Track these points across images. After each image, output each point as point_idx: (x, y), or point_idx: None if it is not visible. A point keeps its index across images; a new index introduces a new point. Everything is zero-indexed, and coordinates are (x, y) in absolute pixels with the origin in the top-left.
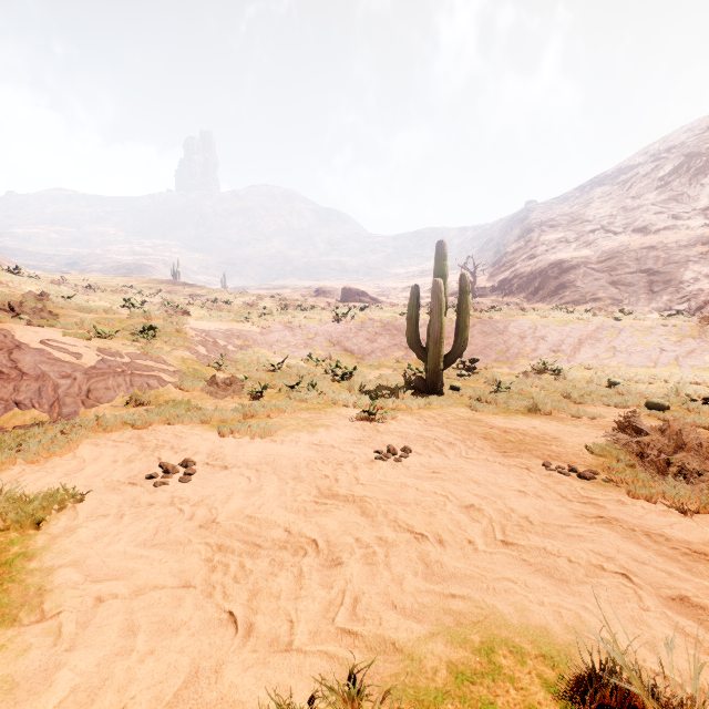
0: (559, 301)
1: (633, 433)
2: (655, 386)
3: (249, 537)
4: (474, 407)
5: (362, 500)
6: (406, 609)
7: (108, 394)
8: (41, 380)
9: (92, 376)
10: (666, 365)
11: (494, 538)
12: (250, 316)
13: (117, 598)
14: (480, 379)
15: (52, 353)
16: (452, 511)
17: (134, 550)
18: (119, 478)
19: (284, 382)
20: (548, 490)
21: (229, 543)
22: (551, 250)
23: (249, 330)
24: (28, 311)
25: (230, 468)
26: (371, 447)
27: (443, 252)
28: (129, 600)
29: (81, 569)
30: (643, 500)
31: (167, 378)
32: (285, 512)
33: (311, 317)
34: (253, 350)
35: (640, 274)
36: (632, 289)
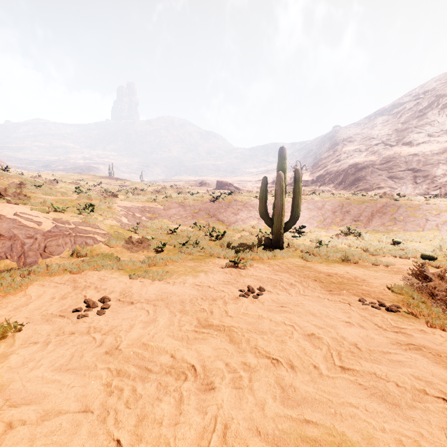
0: (356, 189)
1: (422, 278)
2: (424, 243)
3: (143, 362)
4: (305, 258)
5: (230, 329)
6: (268, 436)
7: (58, 249)
8: (13, 240)
9: (48, 237)
10: (430, 229)
11: (334, 364)
12: (157, 198)
13: (25, 424)
14: (307, 239)
15: (21, 222)
16: (298, 339)
17: (50, 375)
18: (53, 311)
19: (177, 241)
20: (367, 321)
21: (127, 368)
22: (350, 157)
23: (156, 207)
24: (10, 194)
25: (135, 303)
26: (236, 286)
27: (283, 154)
28: (34, 426)
29: (3, 393)
30: (439, 329)
31: (99, 238)
32: (172, 340)
33: (196, 199)
34: (158, 220)
35: (408, 171)
36: (402, 181)
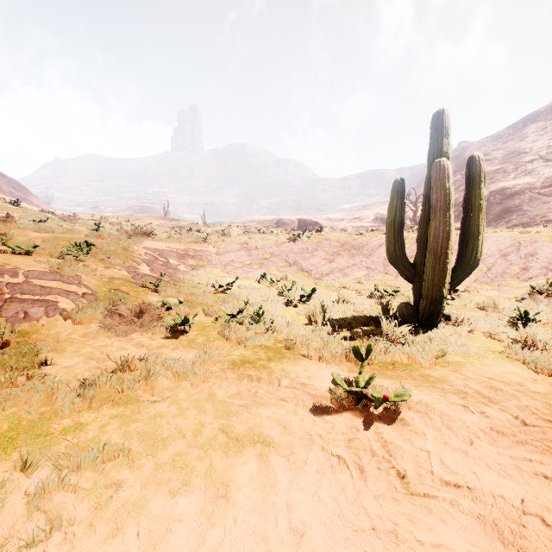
0: (506, 225)
1: None
2: None
3: None
4: (545, 367)
5: None
6: None
7: None
8: None
9: None
10: None
11: None
12: (209, 237)
13: None
14: (467, 304)
15: None
16: None
17: None
18: None
19: (222, 309)
20: None
21: None
22: (489, 180)
23: (205, 250)
24: None
25: None
26: None
27: (445, 125)
28: None
29: None
30: None
31: (65, 304)
32: None
33: (268, 238)
34: (204, 270)
35: None
36: None
